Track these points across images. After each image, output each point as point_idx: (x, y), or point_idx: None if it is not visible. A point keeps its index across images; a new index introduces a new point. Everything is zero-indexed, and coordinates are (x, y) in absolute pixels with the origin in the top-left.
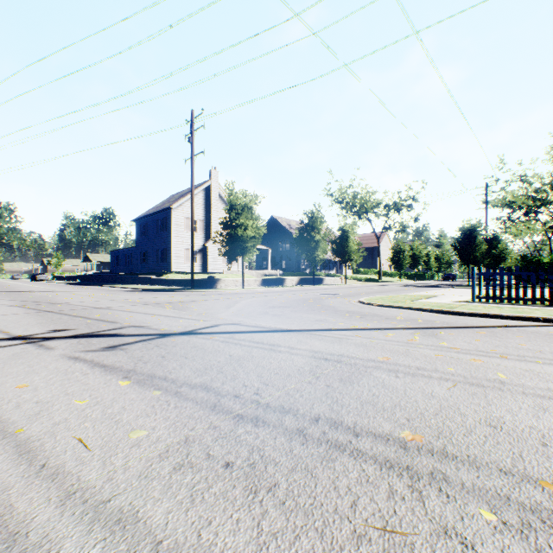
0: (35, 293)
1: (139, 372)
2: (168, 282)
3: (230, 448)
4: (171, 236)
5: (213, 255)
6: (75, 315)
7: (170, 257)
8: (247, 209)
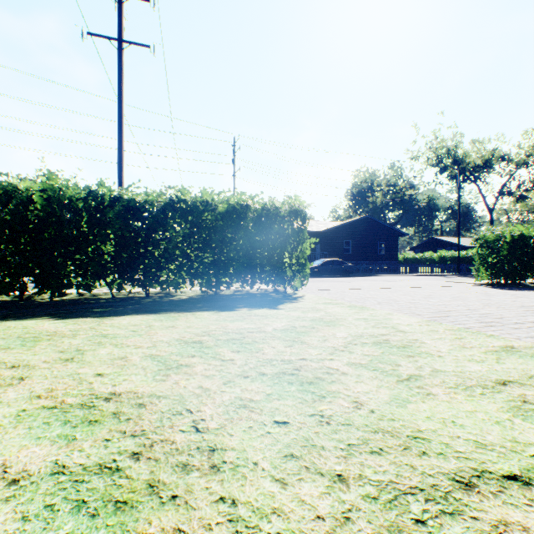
0: None
1: None
2: None
3: None
4: None
5: None
6: None
7: None
8: None
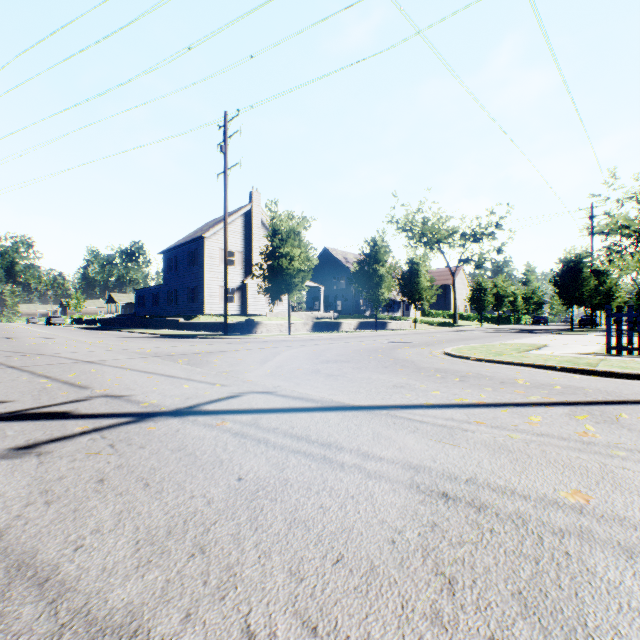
0: (30, 340)
1: (3, 546)
2: (198, 327)
3: None
4: (203, 271)
5: (254, 294)
6: (41, 374)
7: (202, 296)
8: (294, 235)
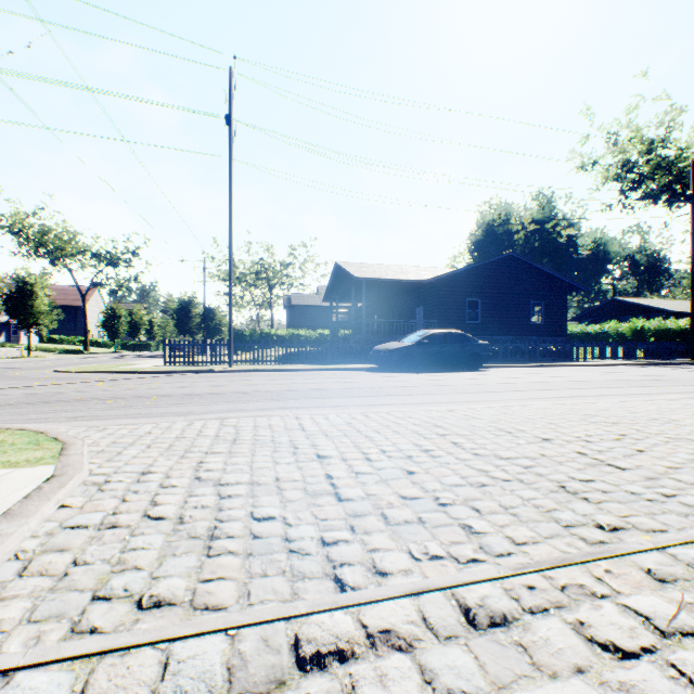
0: None
1: None
2: None
3: (1, 408)
4: None
5: None
6: None
7: None
8: None
